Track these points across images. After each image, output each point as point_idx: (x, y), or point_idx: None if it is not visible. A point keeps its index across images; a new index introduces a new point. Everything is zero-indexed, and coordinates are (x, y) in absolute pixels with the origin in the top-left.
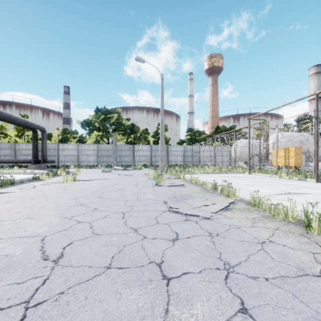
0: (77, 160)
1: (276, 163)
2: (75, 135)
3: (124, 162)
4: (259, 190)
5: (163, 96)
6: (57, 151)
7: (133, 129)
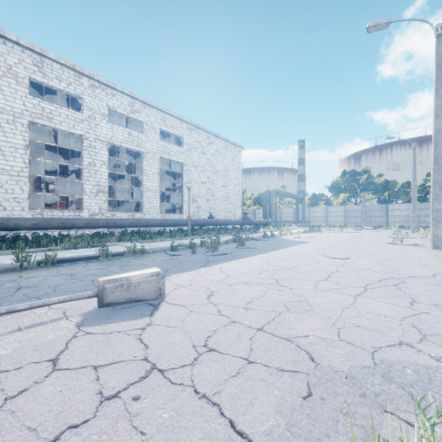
0: (325, 220)
1: None
2: (322, 198)
3: (375, 222)
4: None
5: (414, 164)
6: (308, 213)
7: (386, 186)
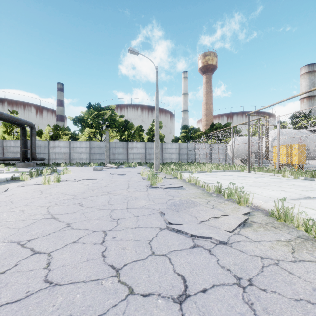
0: (69, 157)
1: (278, 161)
2: (67, 131)
3: (118, 159)
4: (285, 199)
5: (158, 90)
6: (48, 148)
7: (127, 126)
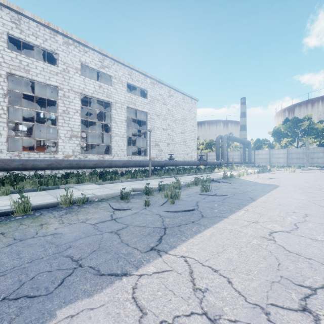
0: (269, 161)
1: None
2: (265, 142)
3: (317, 163)
4: None
5: None
6: (253, 155)
7: None
